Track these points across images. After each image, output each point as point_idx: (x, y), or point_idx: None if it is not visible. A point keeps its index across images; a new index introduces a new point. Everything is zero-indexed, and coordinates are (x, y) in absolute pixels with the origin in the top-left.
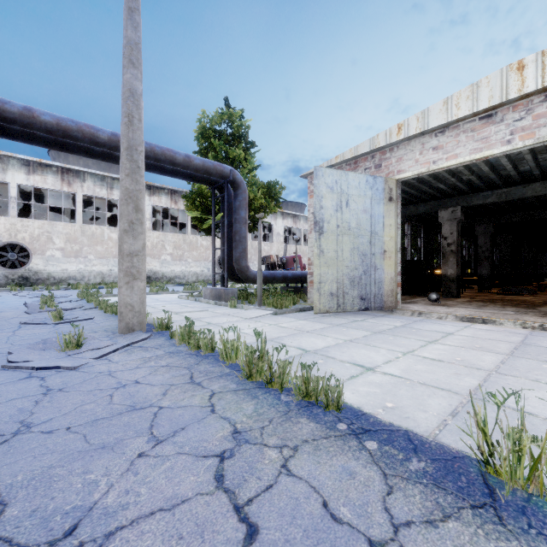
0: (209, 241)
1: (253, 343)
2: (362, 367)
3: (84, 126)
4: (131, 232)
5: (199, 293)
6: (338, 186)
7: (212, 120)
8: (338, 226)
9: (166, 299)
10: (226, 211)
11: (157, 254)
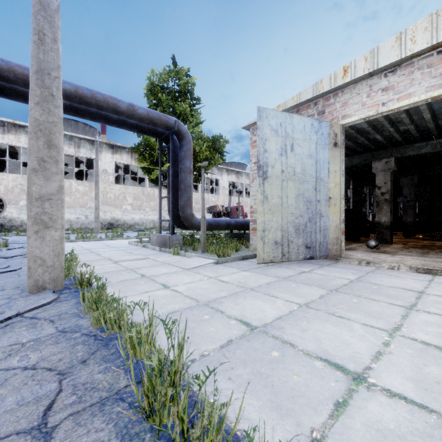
0: (165, 193)
1: (183, 310)
2: (344, 370)
3: (16, 66)
4: (41, 171)
5: (149, 239)
6: (282, 129)
7: (160, 76)
8: (283, 170)
9: (116, 245)
10: (172, 161)
11: (119, 204)
